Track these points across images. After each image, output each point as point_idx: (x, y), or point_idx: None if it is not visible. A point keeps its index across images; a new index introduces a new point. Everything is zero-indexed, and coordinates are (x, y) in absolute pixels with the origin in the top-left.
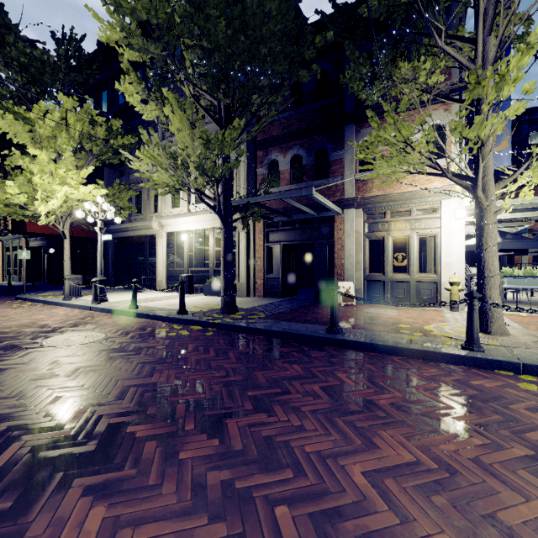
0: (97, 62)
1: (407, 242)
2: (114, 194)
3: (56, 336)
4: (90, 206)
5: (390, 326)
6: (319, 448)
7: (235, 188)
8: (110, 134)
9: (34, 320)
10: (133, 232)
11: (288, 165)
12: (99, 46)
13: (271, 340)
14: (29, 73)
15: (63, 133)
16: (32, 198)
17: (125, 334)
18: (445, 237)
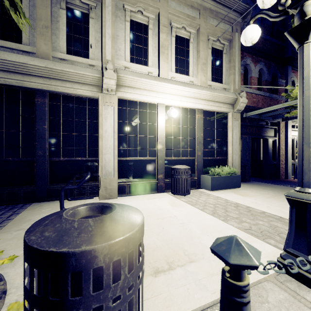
0: None
1: None
2: None
3: None
4: None
5: None
6: None
7: (225, 75)
8: None
9: None
10: None
11: (257, 74)
12: None
13: None
14: None
15: None
16: None
17: None
18: None
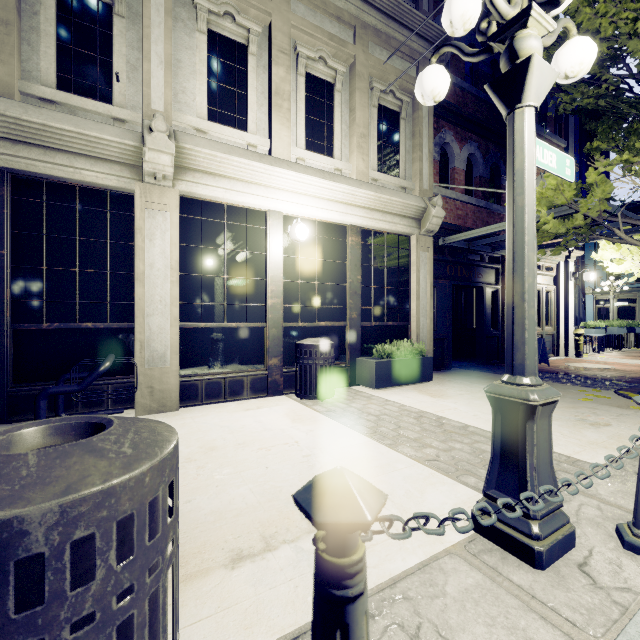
0: None
1: (538, 296)
2: None
3: None
4: None
5: None
6: None
7: (405, 161)
8: None
9: None
10: None
11: (465, 164)
12: None
13: None
14: None
15: None
16: None
17: None
18: (562, 294)
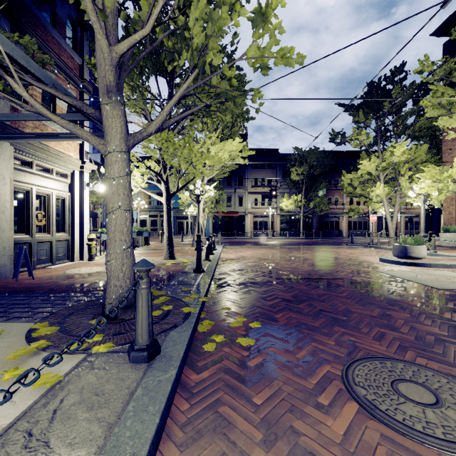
0: None
1: (47, 200)
2: None
3: None
4: None
5: (162, 268)
6: (301, 272)
7: None
8: None
9: None
10: None
11: None
12: None
13: (217, 288)
14: None
15: None
16: None
17: (313, 358)
18: (77, 202)
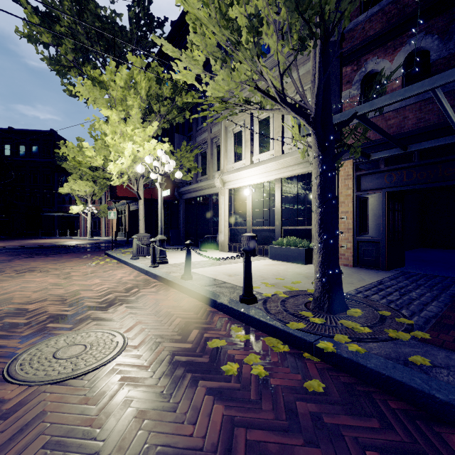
0: (171, 44)
1: None
2: (182, 155)
3: (56, 336)
4: (150, 160)
5: None
6: None
7: None
8: (175, 92)
9: (82, 288)
10: (198, 192)
11: (399, 70)
12: (172, 26)
13: None
14: (104, 39)
15: (131, 92)
16: (110, 161)
17: (149, 350)
18: None
